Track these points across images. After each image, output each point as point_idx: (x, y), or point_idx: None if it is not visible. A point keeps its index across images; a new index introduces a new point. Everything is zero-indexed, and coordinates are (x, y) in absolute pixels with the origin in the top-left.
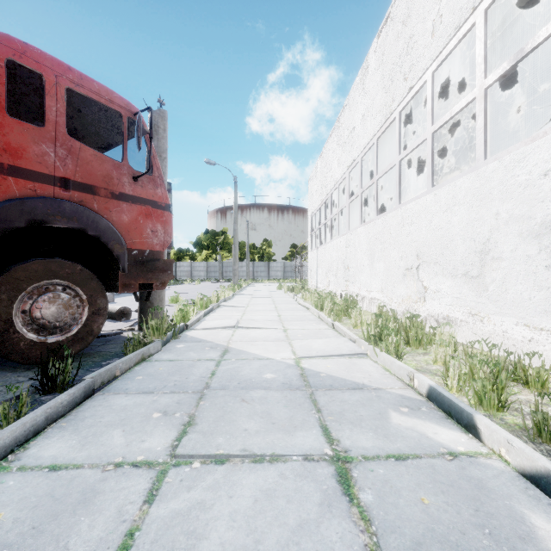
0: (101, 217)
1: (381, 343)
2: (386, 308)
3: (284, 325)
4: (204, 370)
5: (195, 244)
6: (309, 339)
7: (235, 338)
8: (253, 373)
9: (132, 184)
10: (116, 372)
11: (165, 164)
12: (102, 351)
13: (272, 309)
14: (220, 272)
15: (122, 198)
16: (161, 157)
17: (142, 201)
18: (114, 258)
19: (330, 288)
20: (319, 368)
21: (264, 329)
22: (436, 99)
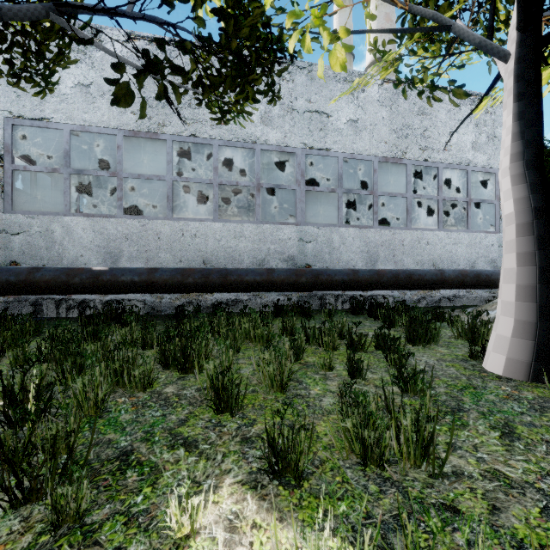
0: None
1: None
2: None
3: None
4: None
5: None
6: None
7: None
8: None
9: None
10: None
11: None
12: None
13: None
14: None
15: None
16: None
17: None
18: None
19: None
20: None
21: None
22: None
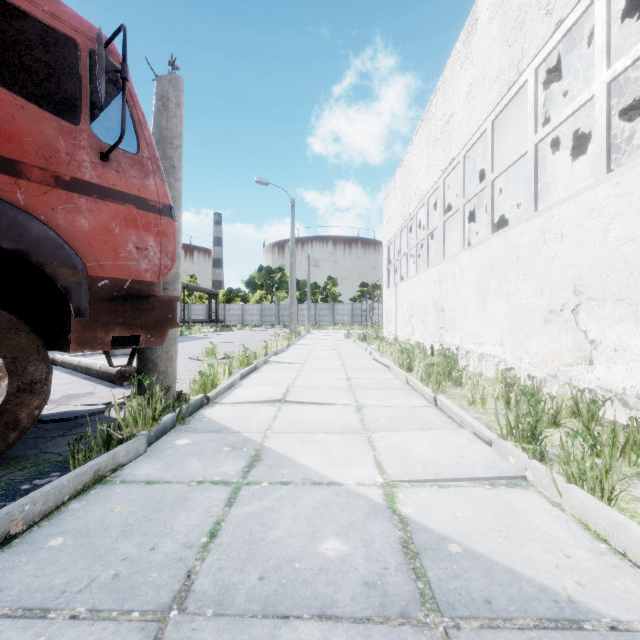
0: (29, 217)
1: (568, 464)
2: (515, 372)
3: (357, 396)
4: (199, 519)
5: (248, 284)
6: (402, 431)
7: (277, 425)
8: (298, 533)
9: (97, 166)
10: (12, 526)
11: (179, 155)
12: (46, 452)
13: (338, 367)
14: (276, 316)
15: (78, 188)
16: (172, 144)
17: (118, 195)
18: (63, 293)
19: (414, 338)
20: (440, 519)
21: (326, 405)
22: (615, 25)
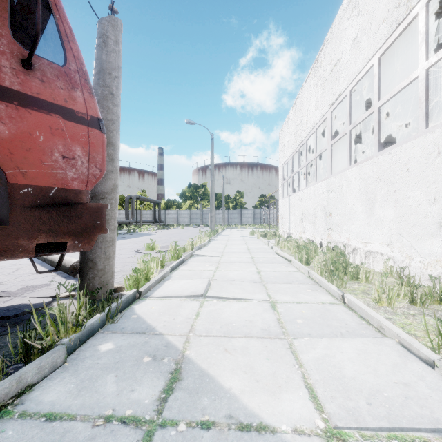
0: None
1: None
2: (409, 270)
3: (269, 291)
4: None
5: (181, 196)
6: (323, 339)
7: (199, 326)
8: None
9: (19, 73)
10: None
11: (117, 84)
12: None
13: (248, 260)
14: (201, 218)
15: None
16: (111, 74)
17: (42, 104)
18: None
19: (305, 236)
20: None
21: (243, 300)
22: None
